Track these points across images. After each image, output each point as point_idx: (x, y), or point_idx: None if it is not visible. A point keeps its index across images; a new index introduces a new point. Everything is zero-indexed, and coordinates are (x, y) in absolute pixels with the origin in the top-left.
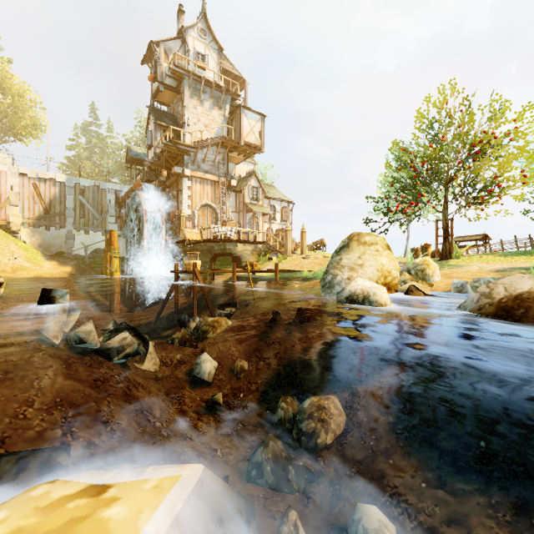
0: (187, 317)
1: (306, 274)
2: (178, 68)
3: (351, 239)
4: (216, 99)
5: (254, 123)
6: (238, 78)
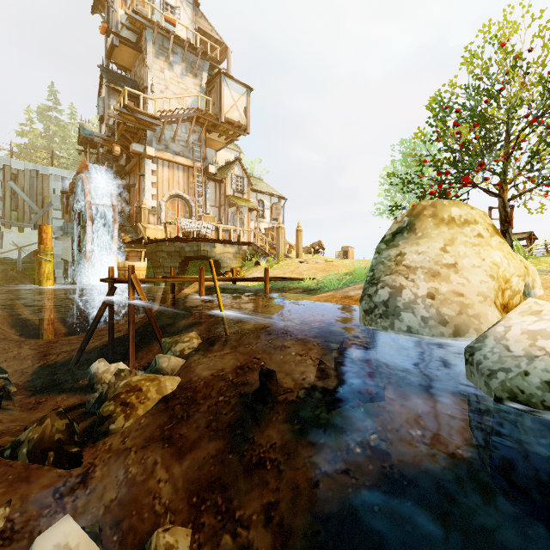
0: (102, 364)
1: (307, 284)
2: (138, 15)
3: (419, 215)
4: (190, 64)
5: (238, 97)
6: (218, 43)
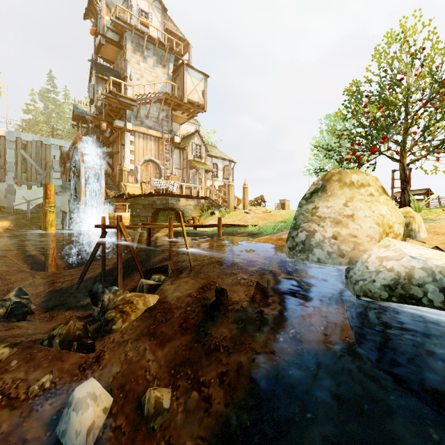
0: (101, 287)
1: (251, 229)
2: (120, 20)
3: (329, 180)
4: (160, 57)
5: (198, 82)
6: (182, 40)
